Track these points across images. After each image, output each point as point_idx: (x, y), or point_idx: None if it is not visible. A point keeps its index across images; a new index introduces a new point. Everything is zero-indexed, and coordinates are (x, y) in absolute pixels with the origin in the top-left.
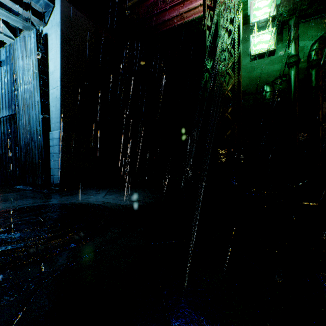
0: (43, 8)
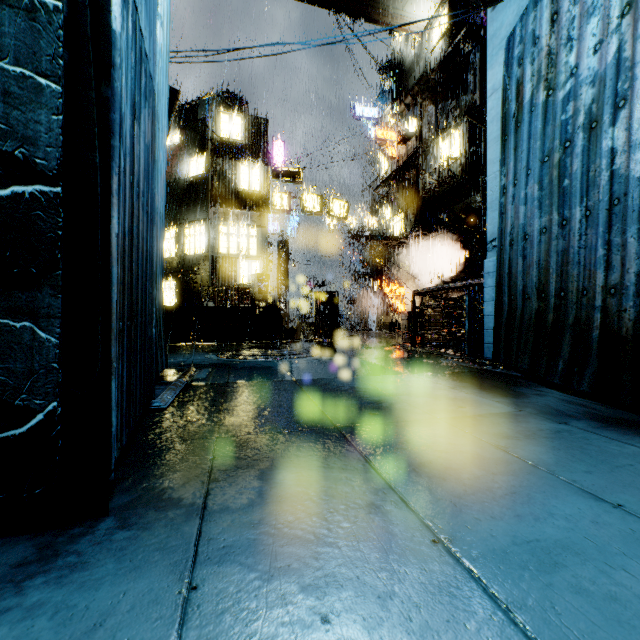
0: None
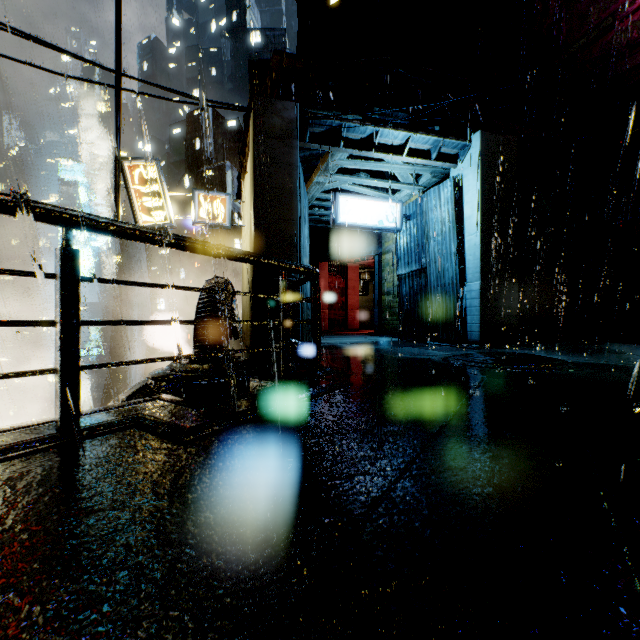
0: (458, 150)
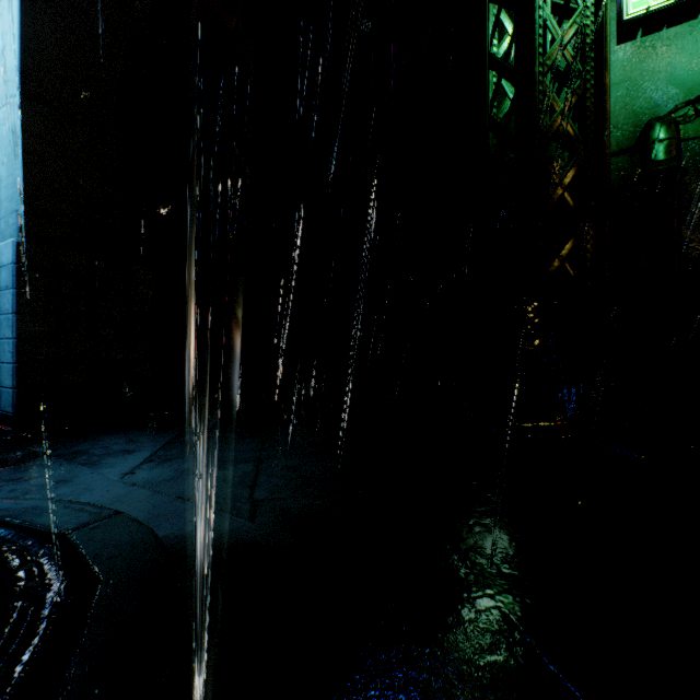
0: None
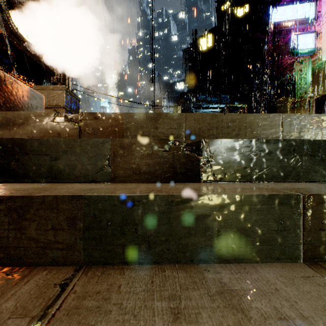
0: None
